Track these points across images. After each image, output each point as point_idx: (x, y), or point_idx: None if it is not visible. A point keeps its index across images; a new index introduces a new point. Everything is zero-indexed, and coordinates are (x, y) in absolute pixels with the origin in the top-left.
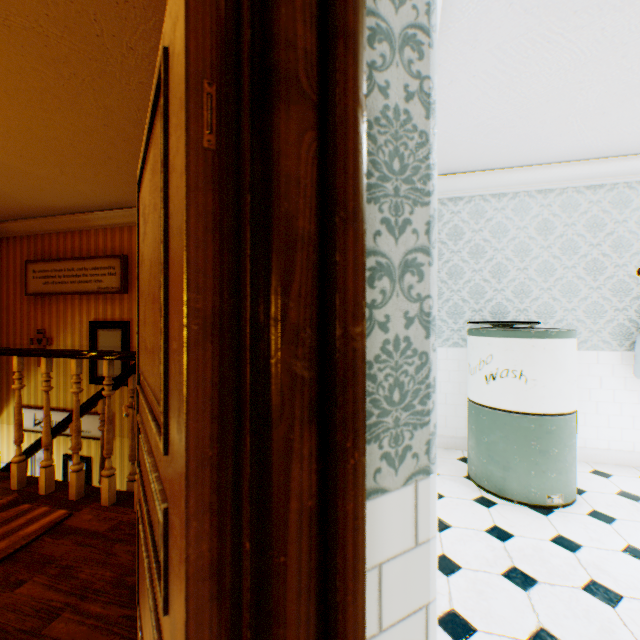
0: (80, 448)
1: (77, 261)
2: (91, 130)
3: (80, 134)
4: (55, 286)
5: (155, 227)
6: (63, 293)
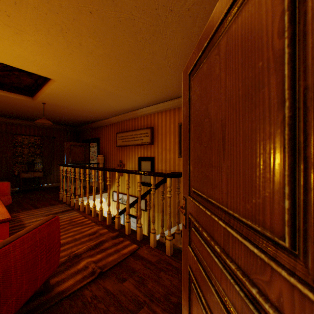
0: (140, 216)
1: (133, 131)
2: (144, 67)
3: (140, 71)
4: (125, 142)
5: (252, 76)
6: (128, 145)
